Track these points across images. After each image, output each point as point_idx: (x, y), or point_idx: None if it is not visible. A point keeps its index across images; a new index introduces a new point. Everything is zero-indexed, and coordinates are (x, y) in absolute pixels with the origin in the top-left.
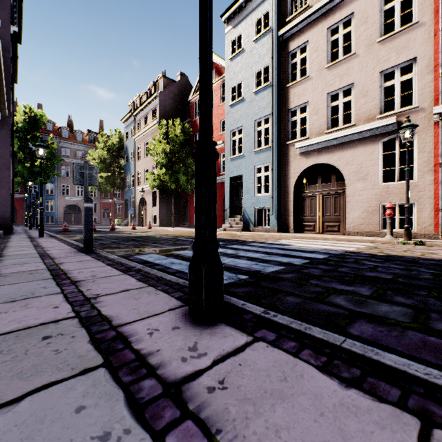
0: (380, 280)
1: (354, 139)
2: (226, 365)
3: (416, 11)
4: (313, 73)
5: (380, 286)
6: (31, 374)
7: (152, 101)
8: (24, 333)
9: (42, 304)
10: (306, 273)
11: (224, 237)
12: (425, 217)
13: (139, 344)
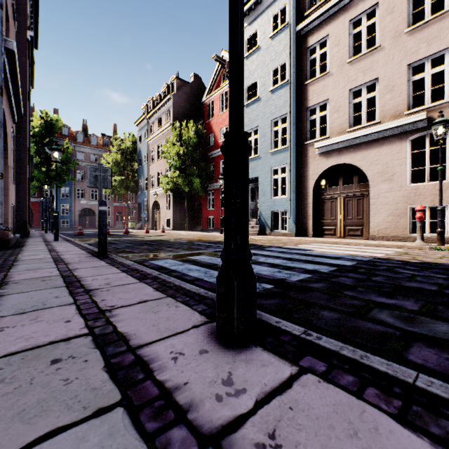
0: (424, 291)
1: (379, 138)
2: (273, 409)
3: None
4: (333, 69)
5: (427, 300)
6: (35, 414)
7: (165, 103)
8: (31, 355)
9: (53, 317)
10: (336, 282)
11: None
12: None
13: (162, 374)
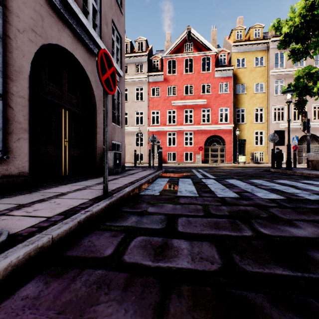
0: None
1: (128, 131)
2: None
3: (144, 97)
4: None
5: None
6: None
7: None
8: None
9: None
10: None
11: None
12: (145, 157)
13: None
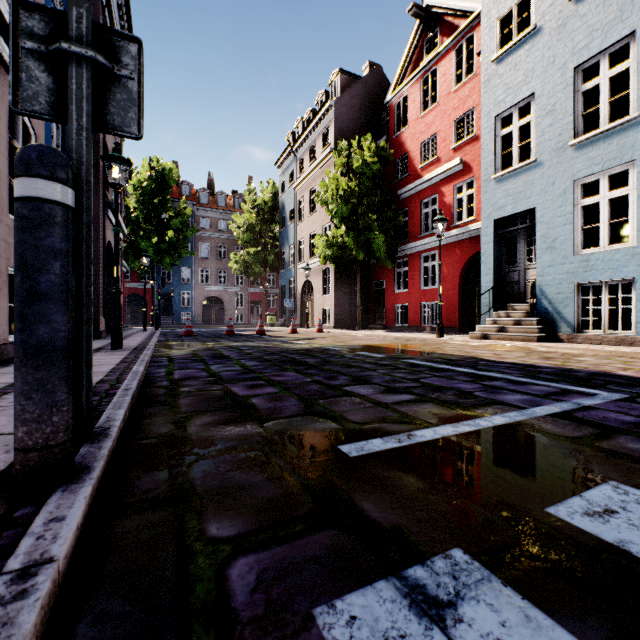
0: None
1: None
2: None
3: None
4: None
5: None
6: None
7: (322, 117)
8: None
9: None
10: None
11: (533, 361)
12: None
13: None
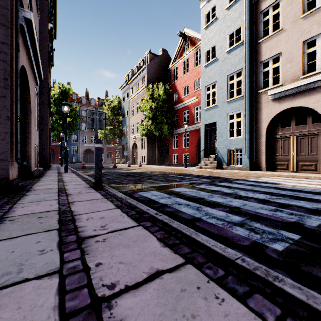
0: None
1: None
2: None
3: None
4: (287, 25)
5: None
6: None
7: (141, 71)
8: None
9: (15, 318)
10: None
11: (204, 174)
12: None
13: None
